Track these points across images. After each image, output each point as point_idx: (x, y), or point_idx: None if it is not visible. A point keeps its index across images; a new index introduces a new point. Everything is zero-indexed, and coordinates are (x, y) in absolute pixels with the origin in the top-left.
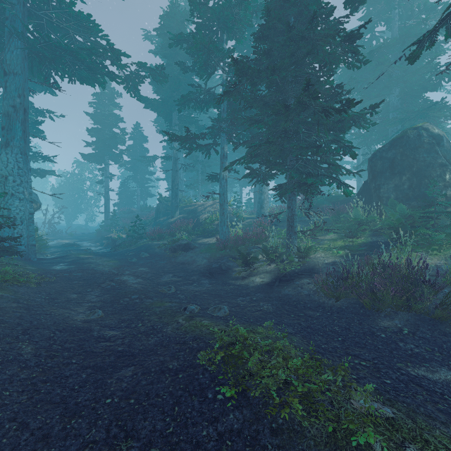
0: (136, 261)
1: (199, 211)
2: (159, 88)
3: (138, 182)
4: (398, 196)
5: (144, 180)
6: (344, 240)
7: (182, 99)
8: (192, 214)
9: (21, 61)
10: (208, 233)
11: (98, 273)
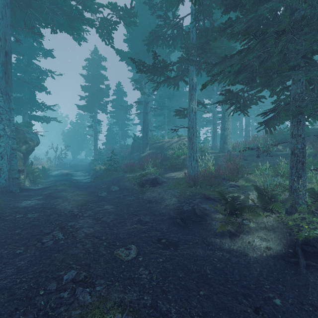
0: (105, 195)
1: (166, 146)
2: (132, 44)
3: (119, 127)
4: None
5: (124, 125)
6: None
7: (150, 36)
8: (160, 150)
9: (2, 7)
10: (175, 167)
11: (56, 214)
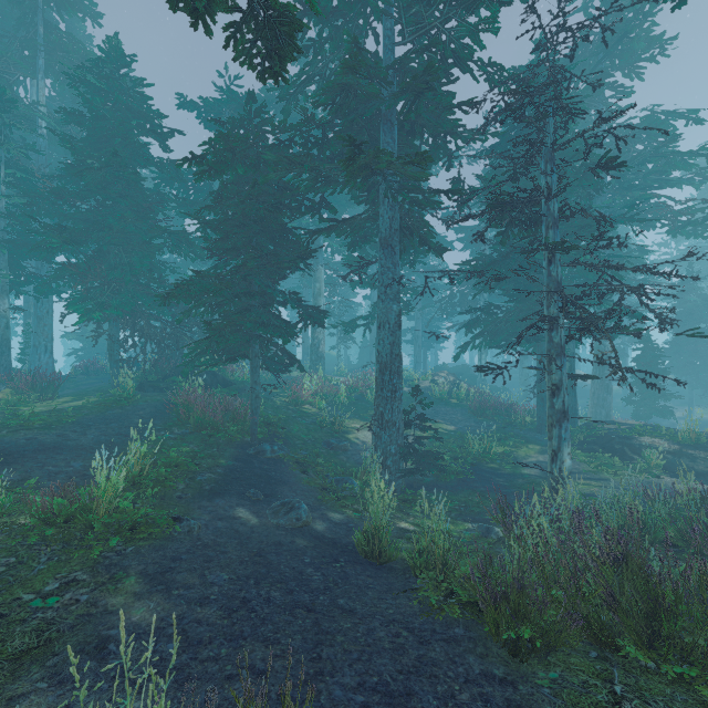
0: None
1: None
2: None
3: None
4: None
5: None
6: None
7: None
8: None
9: None
10: None
11: None
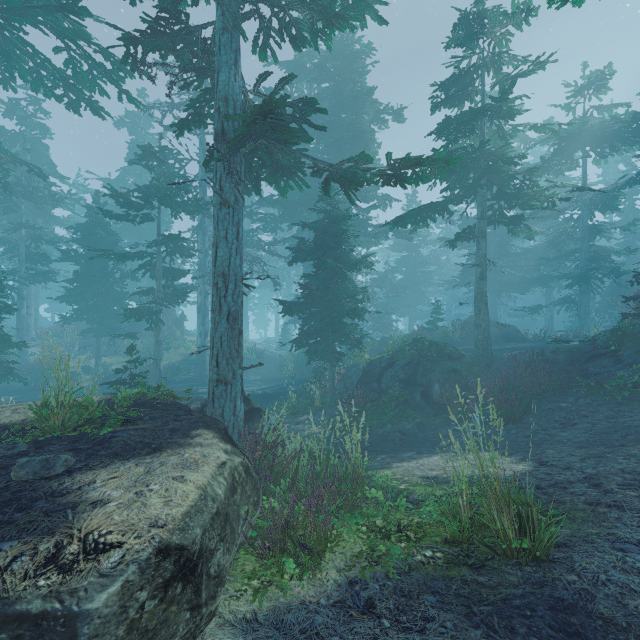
0: None
1: None
2: None
3: None
4: (150, 332)
5: None
6: (124, 357)
7: None
8: None
9: None
10: None
11: None
